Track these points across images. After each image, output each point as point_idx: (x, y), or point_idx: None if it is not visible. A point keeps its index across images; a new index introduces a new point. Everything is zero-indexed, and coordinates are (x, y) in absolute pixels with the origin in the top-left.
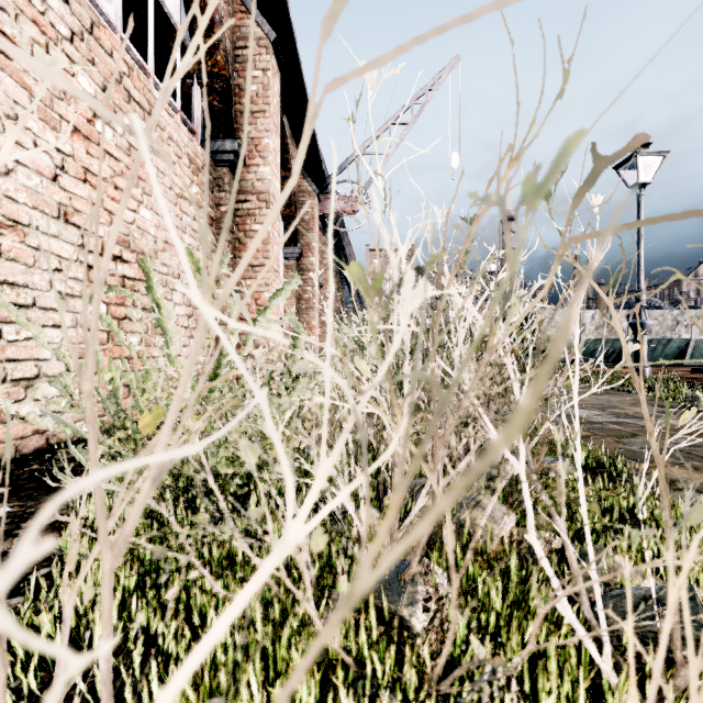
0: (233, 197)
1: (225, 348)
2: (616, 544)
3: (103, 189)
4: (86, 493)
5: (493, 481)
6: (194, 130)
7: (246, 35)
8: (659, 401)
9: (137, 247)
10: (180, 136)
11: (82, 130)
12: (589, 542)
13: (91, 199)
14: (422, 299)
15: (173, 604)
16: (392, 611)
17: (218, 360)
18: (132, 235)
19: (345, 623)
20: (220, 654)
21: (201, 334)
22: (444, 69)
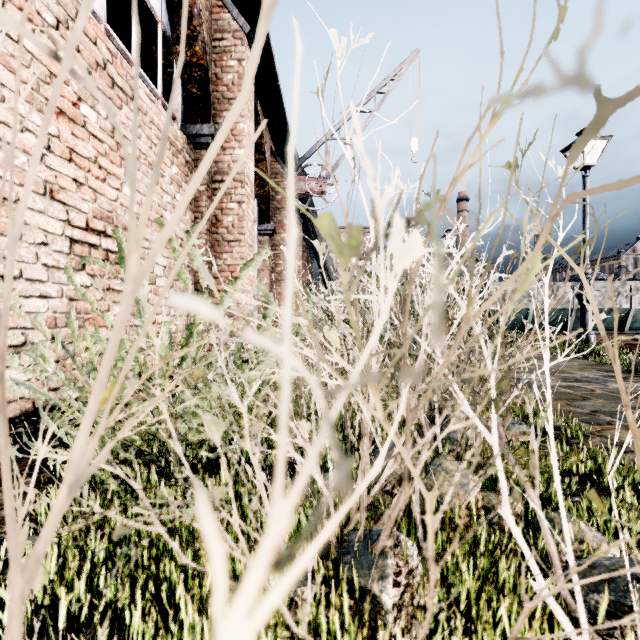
0: (167, 123)
1: (197, 318)
2: (637, 553)
3: (88, 168)
4: (35, 475)
5: (457, 446)
6: (175, 115)
7: (223, 28)
8: (604, 366)
9: (120, 223)
10: (161, 120)
11: (68, 112)
12: (563, 516)
13: (76, 177)
14: (413, 257)
15: (105, 630)
16: (362, 585)
17: (189, 329)
18: (115, 212)
19: (314, 596)
20: (185, 632)
21: (127, 302)
22: (405, 61)
